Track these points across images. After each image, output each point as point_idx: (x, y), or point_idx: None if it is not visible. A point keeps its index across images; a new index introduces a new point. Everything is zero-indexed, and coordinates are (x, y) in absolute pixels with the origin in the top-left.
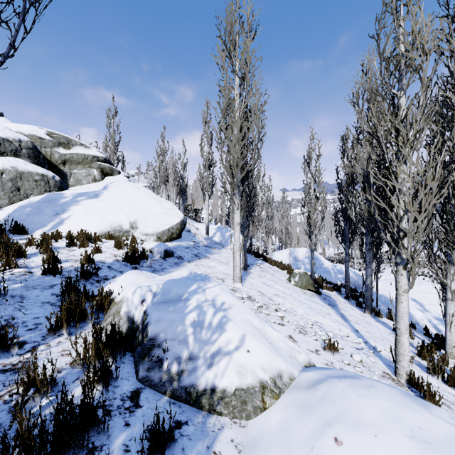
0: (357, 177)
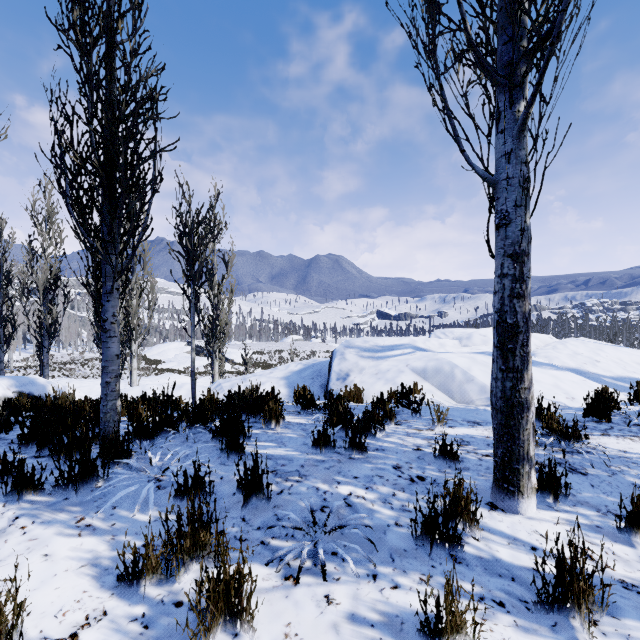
0: (39, 286)
